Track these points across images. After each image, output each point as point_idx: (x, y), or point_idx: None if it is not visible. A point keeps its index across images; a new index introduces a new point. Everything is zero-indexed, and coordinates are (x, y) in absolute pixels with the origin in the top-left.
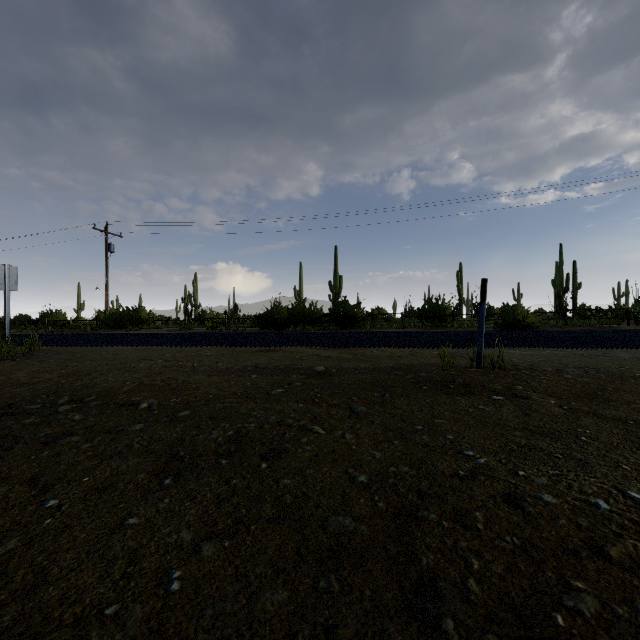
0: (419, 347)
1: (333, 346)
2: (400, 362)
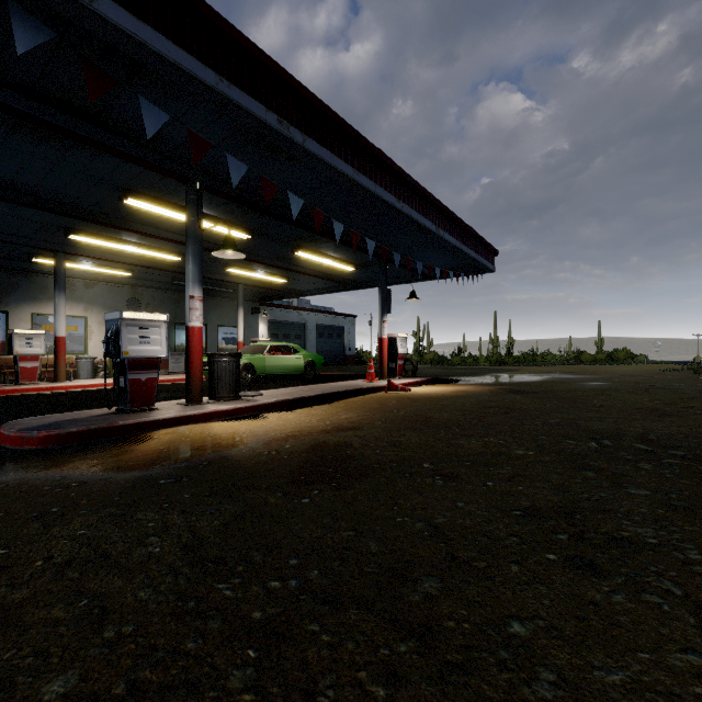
0: None
1: None
2: None
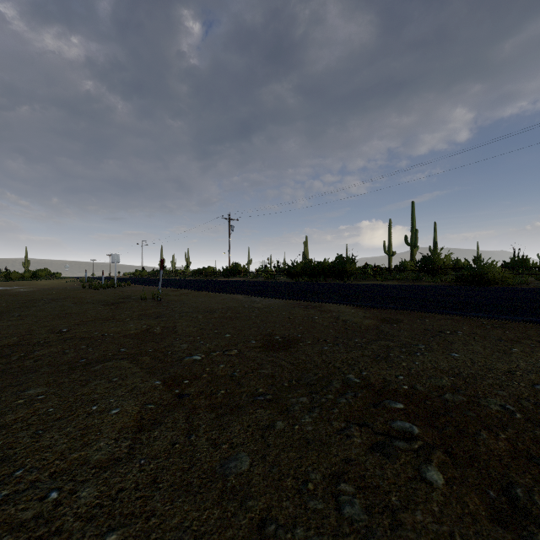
0: (213, 292)
1: (194, 289)
2: (165, 297)
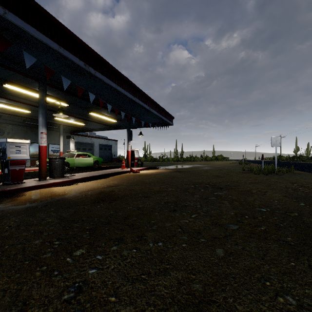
0: None
1: None
2: None
